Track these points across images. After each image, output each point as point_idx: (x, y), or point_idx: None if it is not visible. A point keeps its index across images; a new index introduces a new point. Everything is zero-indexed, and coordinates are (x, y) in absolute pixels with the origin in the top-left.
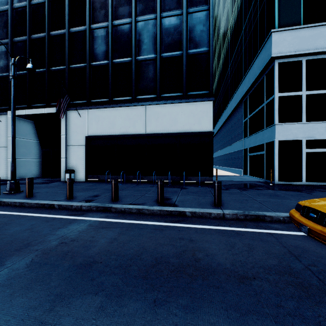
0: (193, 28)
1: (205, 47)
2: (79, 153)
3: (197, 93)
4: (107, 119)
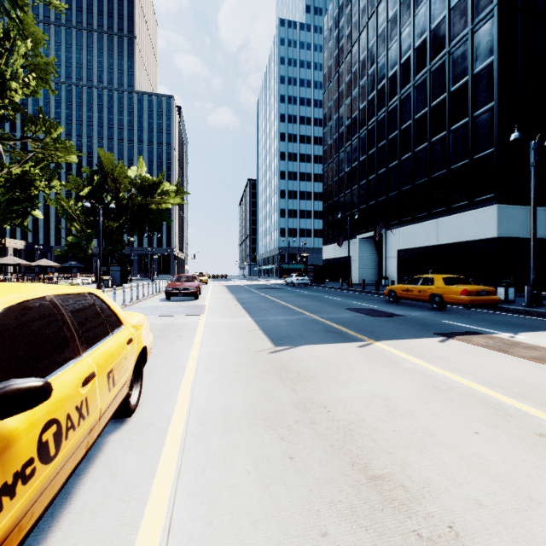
0: (479, 132)
1: (490, 148)
2: (393, 263)
3: (483, 199)
4: (410, 234)
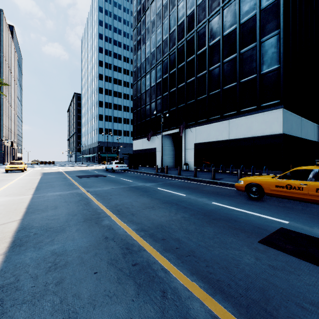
0: (266, 53)
1: (276, 65)
2: (191, 153)
3: (269, 104)
4: (205, 132)
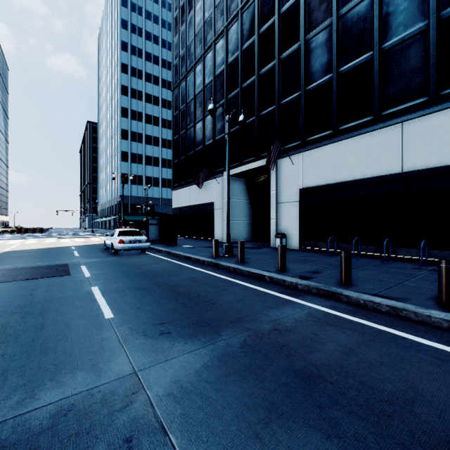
0: None
1: None
2: (291, 211)
3: None
4: (329, 160)
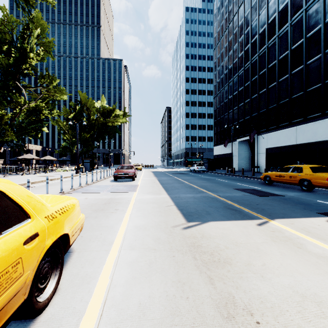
0: None
1: None
2: (262, 157)
3: None
4: (275, 138)
